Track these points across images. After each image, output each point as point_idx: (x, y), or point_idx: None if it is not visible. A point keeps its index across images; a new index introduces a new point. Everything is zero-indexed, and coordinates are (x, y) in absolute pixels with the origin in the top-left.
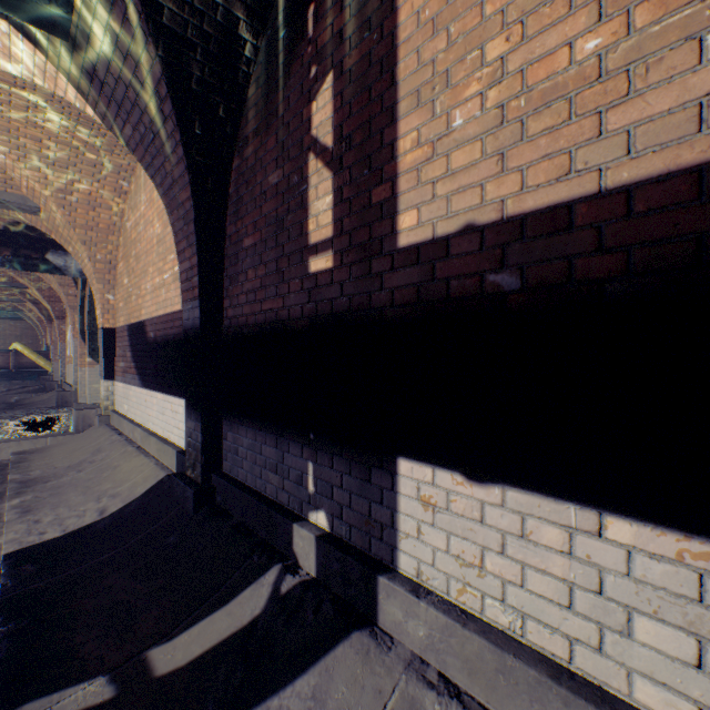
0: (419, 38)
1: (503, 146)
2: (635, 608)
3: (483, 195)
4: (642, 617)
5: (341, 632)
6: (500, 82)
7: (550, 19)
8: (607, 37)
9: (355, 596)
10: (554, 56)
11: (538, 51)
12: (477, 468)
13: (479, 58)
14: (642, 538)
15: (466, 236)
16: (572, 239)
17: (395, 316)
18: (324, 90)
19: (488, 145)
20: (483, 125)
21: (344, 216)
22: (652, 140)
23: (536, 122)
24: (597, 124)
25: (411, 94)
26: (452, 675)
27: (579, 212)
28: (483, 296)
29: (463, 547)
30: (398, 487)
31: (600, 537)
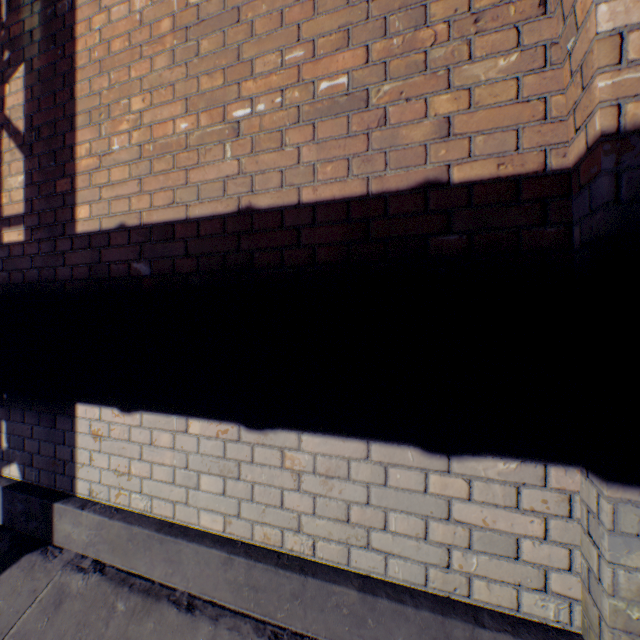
0: (92, 71)
1: (142, 174)
2: (202, 471)
3: (131, 205)
4: (204, 475)
5: (12, 560)
6: (140, 129)
7: (166, 99)
8: (190, 124)
9: (37, 527)
10: (167, 124)
11: (160, 117)
12: (128, 402)
13: (129, 106)
14: (204, 428)
15: (121, 233)
16: (176, 246)
17: (75, 289)
18: (17, 77)
19: (134, 171)
20: (131, 155)
21: (35, 197)
22: (208, 195)
23: (159, 164)
24: (186, 177)
25: (86, 112)
26: (103, 557)
27: (179, 229)
28: (131, 278)
29: (119, 462)
30: (77, 427)
31: (188, 433)
